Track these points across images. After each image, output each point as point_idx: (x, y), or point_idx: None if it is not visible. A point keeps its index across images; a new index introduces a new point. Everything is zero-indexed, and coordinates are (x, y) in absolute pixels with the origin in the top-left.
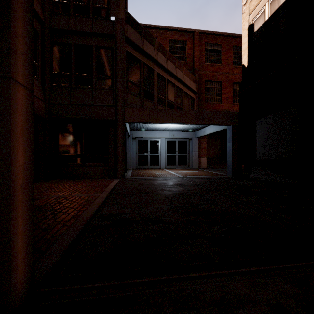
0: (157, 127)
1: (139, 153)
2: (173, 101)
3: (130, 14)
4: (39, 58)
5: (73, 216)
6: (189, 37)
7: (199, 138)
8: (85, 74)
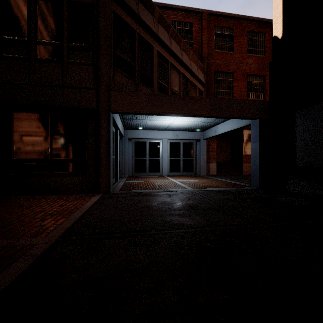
0: (158, 125)
1: (136, 157)
2: (178, 92)
3: None
4: None
5: None
6: (195, 18)
7: (208, 139)
8: (51, 41)
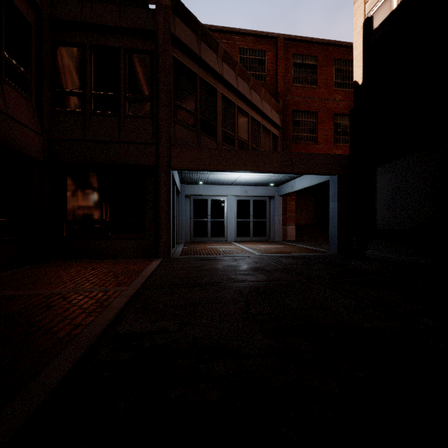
0: (222, 179)
1: (195, 218)
2: (246, 140)
3: (179, 0)
4: (33, 65)
5: (61, 338)
6: (269, 44)
7: (285, 196)
8: (107, 93)
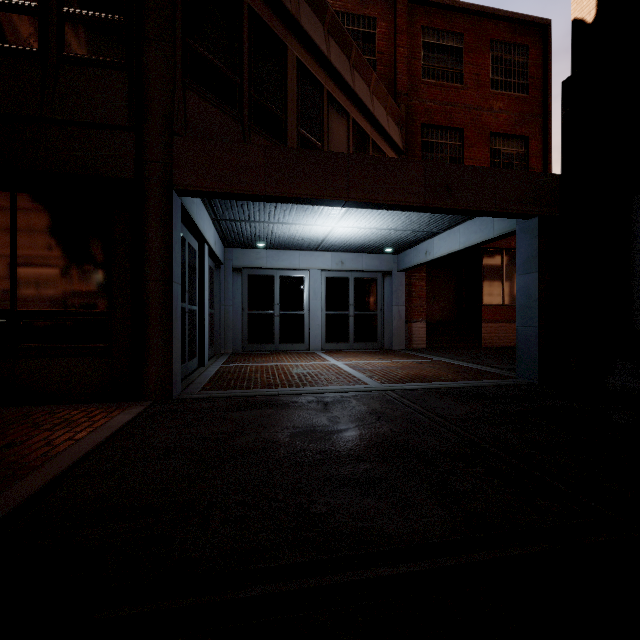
0: (299, 238)
1: (251, 309)
2: None
3: None
4: None
5: None
6: (382, 8)
7: (409, 272)
8: None
